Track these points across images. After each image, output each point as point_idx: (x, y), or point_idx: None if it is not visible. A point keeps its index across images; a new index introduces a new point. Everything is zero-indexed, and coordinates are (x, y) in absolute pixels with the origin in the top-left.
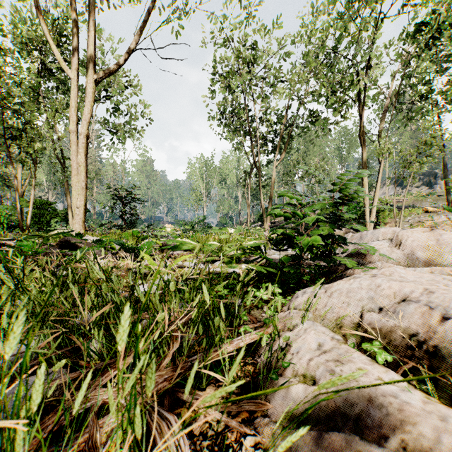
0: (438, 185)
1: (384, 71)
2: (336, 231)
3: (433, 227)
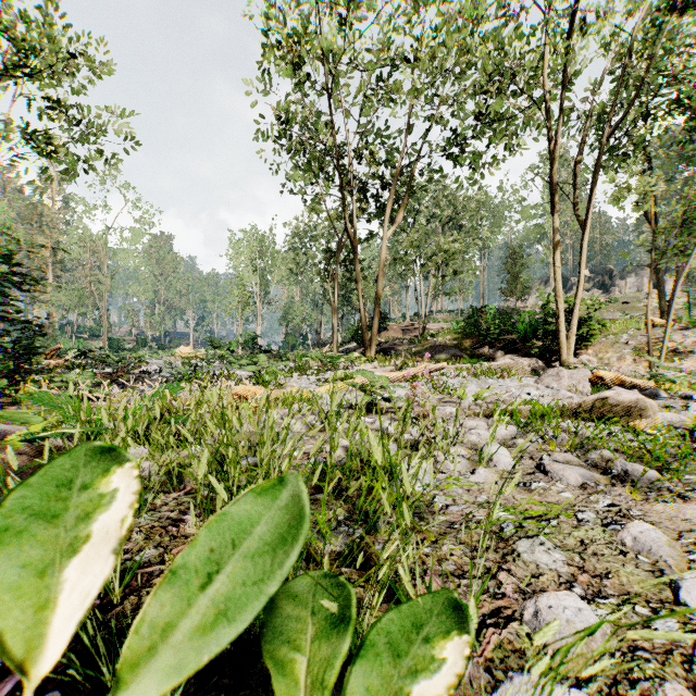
0: (617, 287)
1: (578, 74)
2: (510, 362)
3: (682, 354)
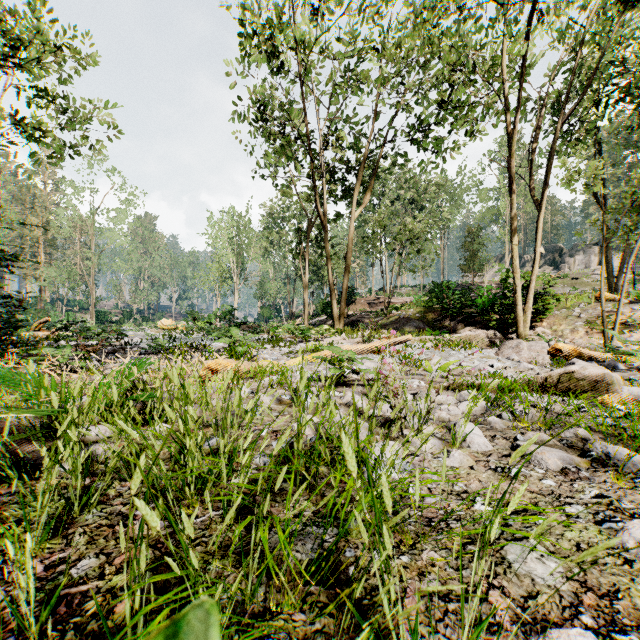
0: (567, 264)
1: (533, 65)
2: (471, 334)
3: (632, 327)
